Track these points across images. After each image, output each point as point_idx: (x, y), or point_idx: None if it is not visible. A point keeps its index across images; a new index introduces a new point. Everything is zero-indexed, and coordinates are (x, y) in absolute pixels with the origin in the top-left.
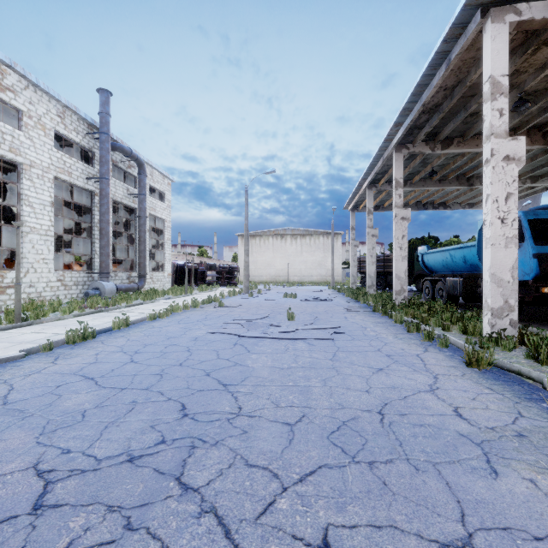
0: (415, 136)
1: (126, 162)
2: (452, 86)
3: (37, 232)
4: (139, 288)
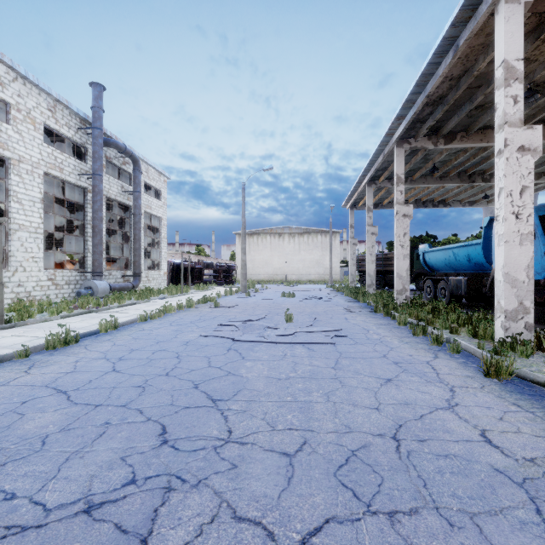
0: (417, 130)
1: (120, 158)
2: (458, 76)
3: (26, 229)
4: (133, 288)
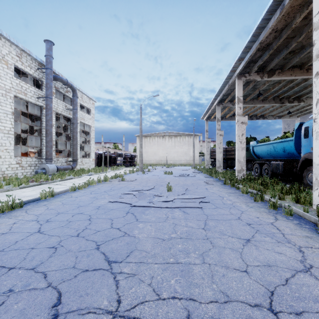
0: (251, 68)
1: (64, 88)
2: (281, 29)
3: (1, 131)
4: (72, 168)
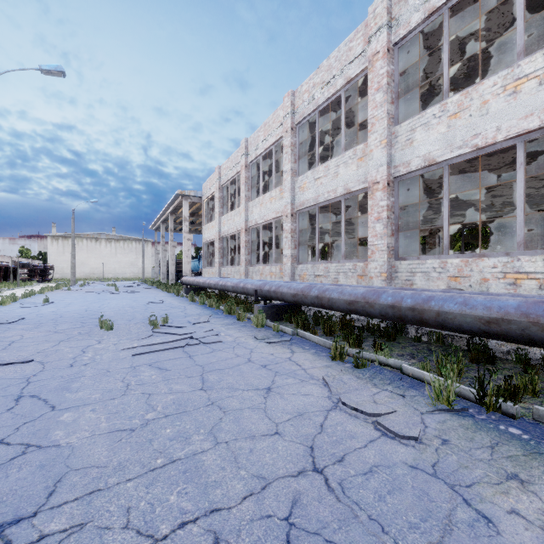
0: (178, 211)
1: None
2: None
3: None
4: None
